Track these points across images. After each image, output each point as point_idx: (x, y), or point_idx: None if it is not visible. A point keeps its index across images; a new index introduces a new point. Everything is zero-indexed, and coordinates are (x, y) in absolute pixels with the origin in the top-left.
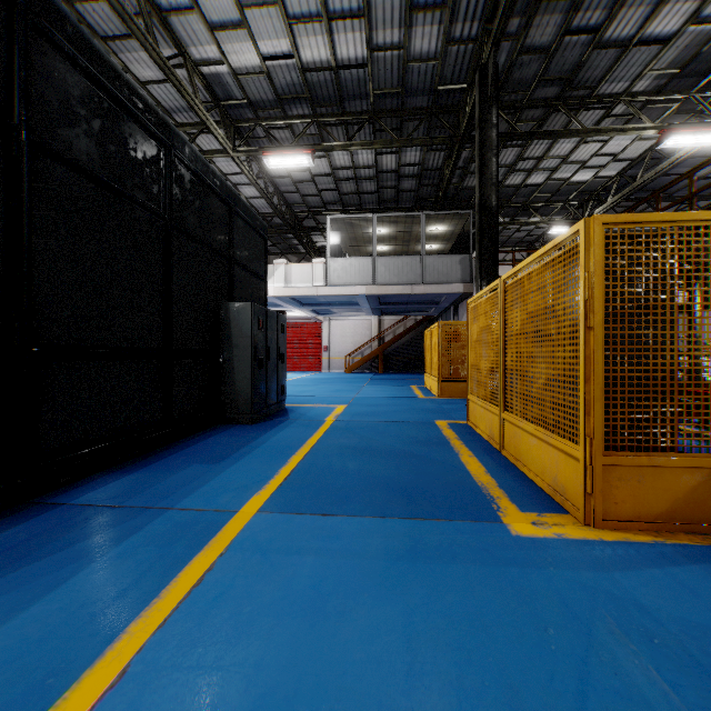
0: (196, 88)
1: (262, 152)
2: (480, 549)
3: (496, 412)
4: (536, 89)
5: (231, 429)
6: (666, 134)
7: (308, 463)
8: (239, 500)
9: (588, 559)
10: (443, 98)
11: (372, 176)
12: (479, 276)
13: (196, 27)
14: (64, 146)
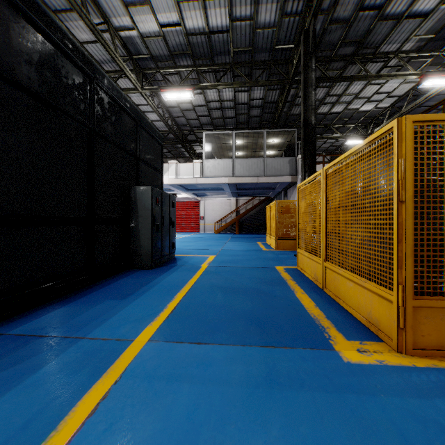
0: (116, 46)
1: (160, 90)
2: (321, 375)
3: (319, 262)
4: (339, 48)
5: (137, 272)
6: (423, 78)
7: (188, 299)
8: (136, 330)
9: (409, 385)
10: (279, 54)
11: (232, 106)
12: (303, 169)
13: (115, 4)
14: (9, 69)
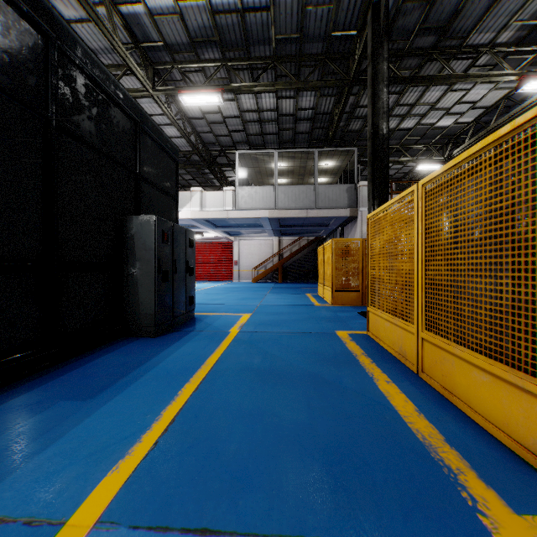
0: (114, 25)
1: (178, 91)
2: None
3: (410, 330)
4: (415, 38)
5: (132, 343)
6: (524, 80)
7: (200, 398)
8: (80, 487)
9: None
10: (336, 45)
11: (274, 118)
12: (372, 196)
13: None
14: None
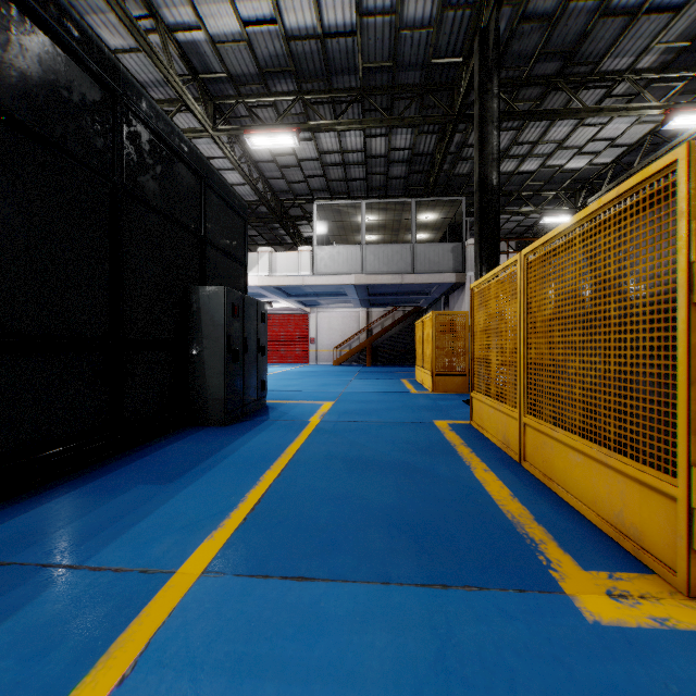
0: (170, 56)
1: (244, 131)
2: (548, 658)
3: (513, 415)
4: (535, 64)
5: (199, 432)
6: (671, 114)
7: (284, 483)
8: (181, 549)
9: None
10: (437, 73)
11: (361, 161)
12: (479, 260)
13: None
14: None
